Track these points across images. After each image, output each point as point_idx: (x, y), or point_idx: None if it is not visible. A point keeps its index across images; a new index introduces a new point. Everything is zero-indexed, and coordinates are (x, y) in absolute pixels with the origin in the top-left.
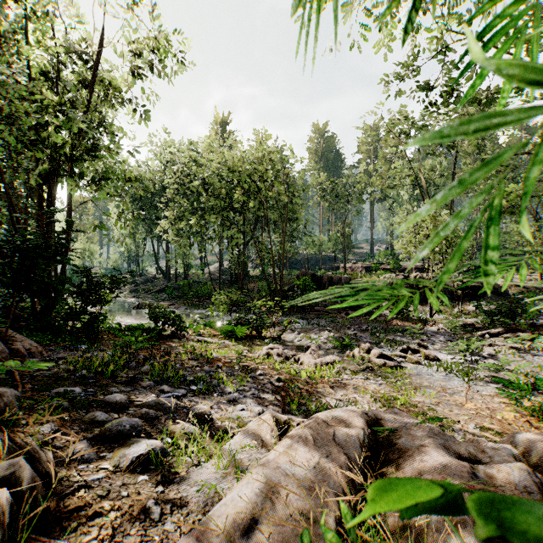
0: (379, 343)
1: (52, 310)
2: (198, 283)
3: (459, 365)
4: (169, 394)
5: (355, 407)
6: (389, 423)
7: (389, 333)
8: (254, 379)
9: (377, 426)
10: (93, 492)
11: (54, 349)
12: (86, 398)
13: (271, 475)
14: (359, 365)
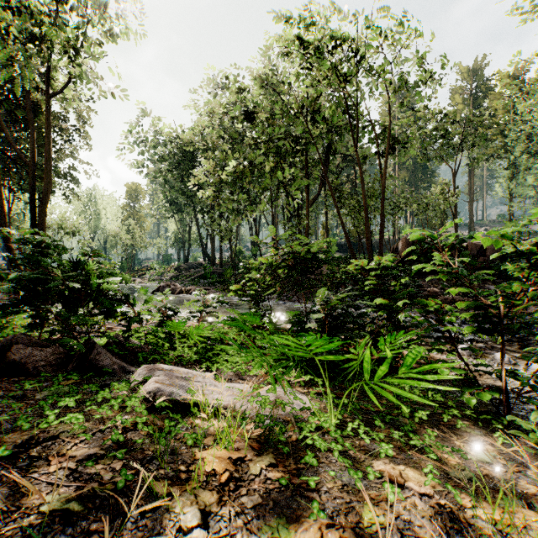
0: None
1: None
2: None
3: None
4: None
5: None
6: None
7: None
8: None
9: None
10: None
11: None
12: None
13: None
14: None
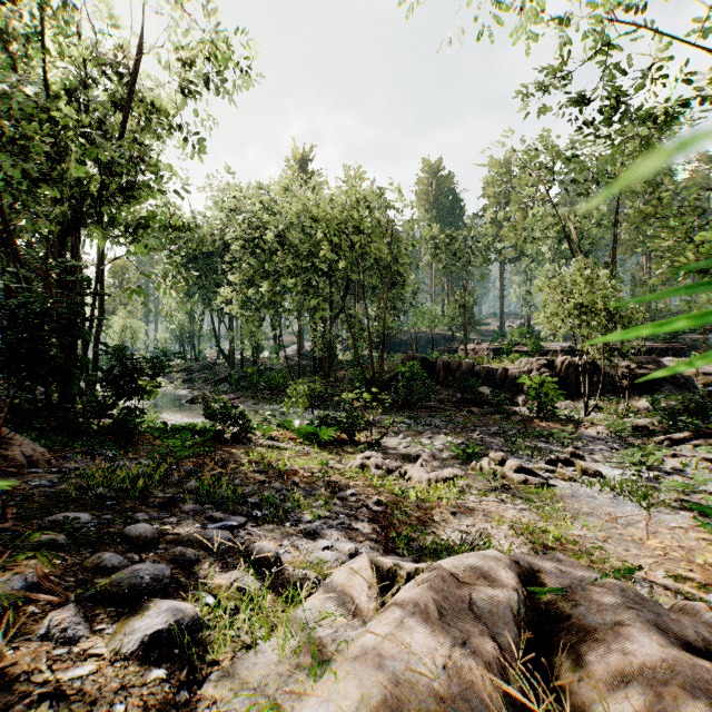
0: (516, 451)
1: (72, 403)
2: (270, 371)
3: (633, 483)
4: (219, 524)
5: (489, 544)
6: (553, 579)
7: (530, 438)
8: (343, 501)
9: (534, 582)
10: (65, 705)
11: (69, 457)
12: (95, 529)
13: (370, 683)
14: (489, 482)
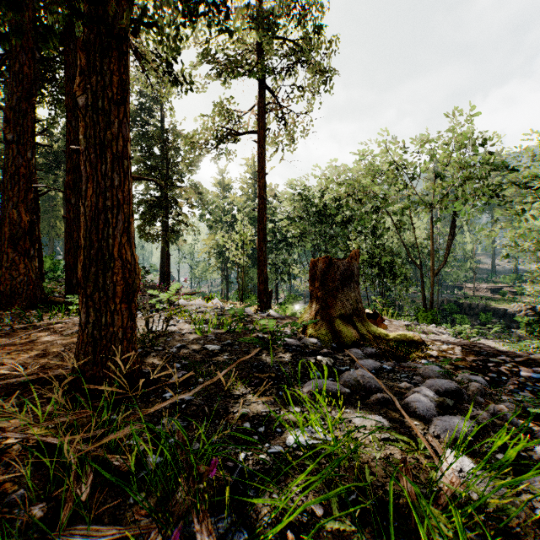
0: None
1: None
2: None
3: None
4: None
5: None
6: None
7: None
8: None
9: None
10: None
11: None
12: None
13: None
14: None
